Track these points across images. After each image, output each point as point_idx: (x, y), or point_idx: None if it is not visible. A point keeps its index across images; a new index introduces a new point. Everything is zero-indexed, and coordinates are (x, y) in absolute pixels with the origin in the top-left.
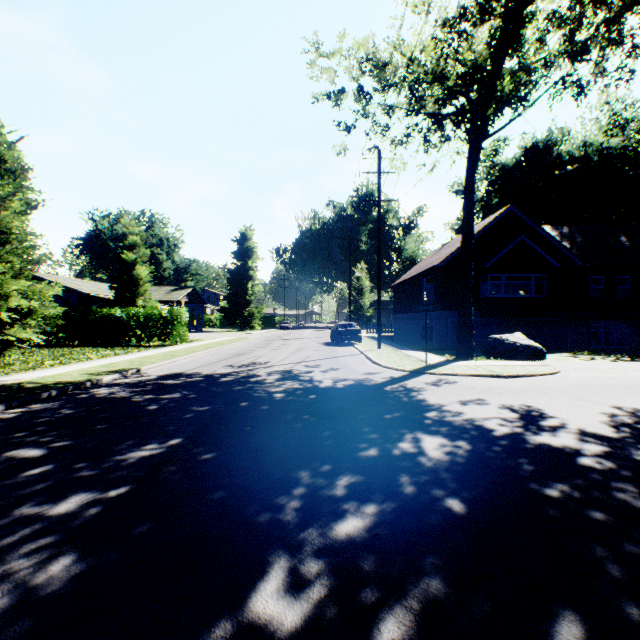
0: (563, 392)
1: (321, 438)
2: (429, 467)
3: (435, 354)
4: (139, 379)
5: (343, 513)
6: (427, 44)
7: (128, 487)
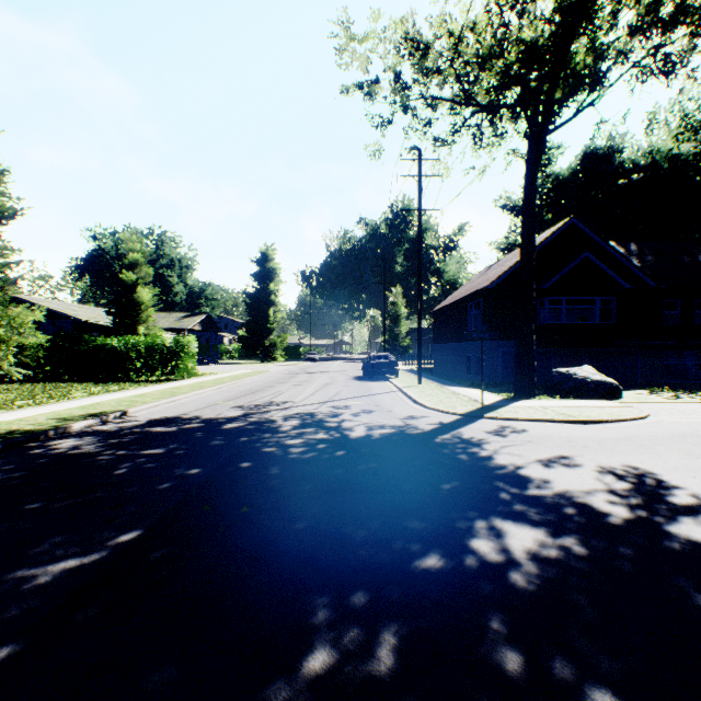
0: (670, 445)
1: (351, 530)
2: (532, 597)
3: (487, 391)
4: (120, 426)
5: None
6: (478, 20)
7: (5, 651)
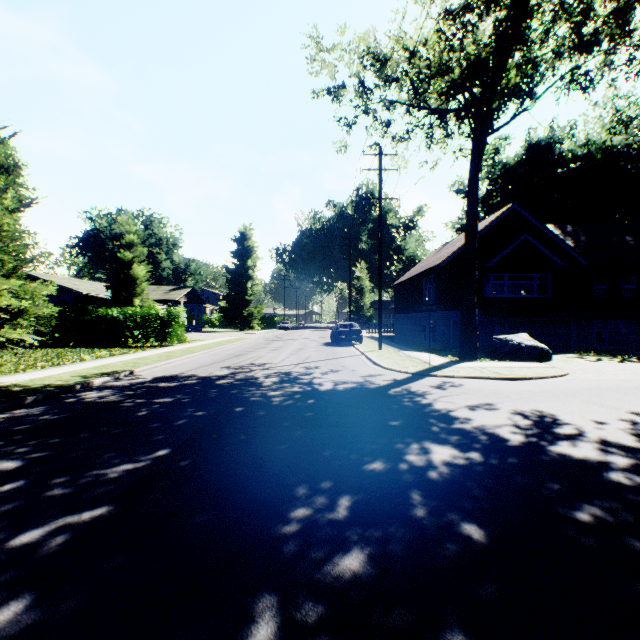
0: (575, 396)
1: (321, 448)
2: (441, 483)
3: (438, 355)
4: (132, 382)
5: (346, 542)
6: (430, 37)
7: (104, 508)
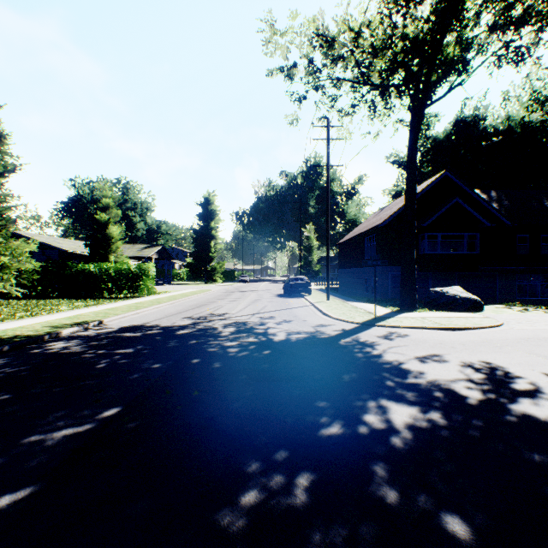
0: (517, 346)
1: (275, 407)
2: (407, 454)
3: (380, 305)
4: (98, 332)
5: (307, 546)
6: (373, 19)
7: (28, 490)
